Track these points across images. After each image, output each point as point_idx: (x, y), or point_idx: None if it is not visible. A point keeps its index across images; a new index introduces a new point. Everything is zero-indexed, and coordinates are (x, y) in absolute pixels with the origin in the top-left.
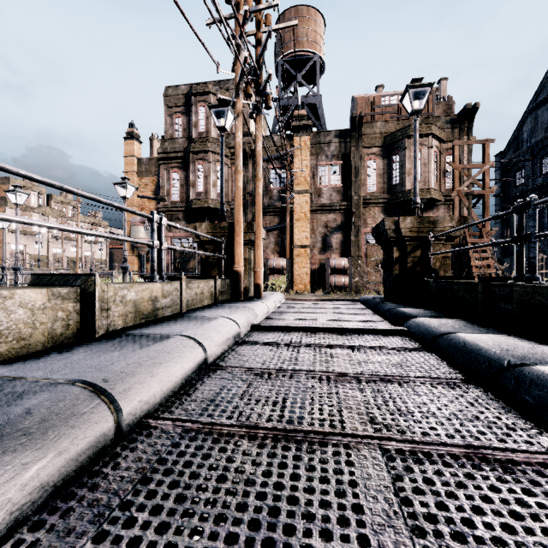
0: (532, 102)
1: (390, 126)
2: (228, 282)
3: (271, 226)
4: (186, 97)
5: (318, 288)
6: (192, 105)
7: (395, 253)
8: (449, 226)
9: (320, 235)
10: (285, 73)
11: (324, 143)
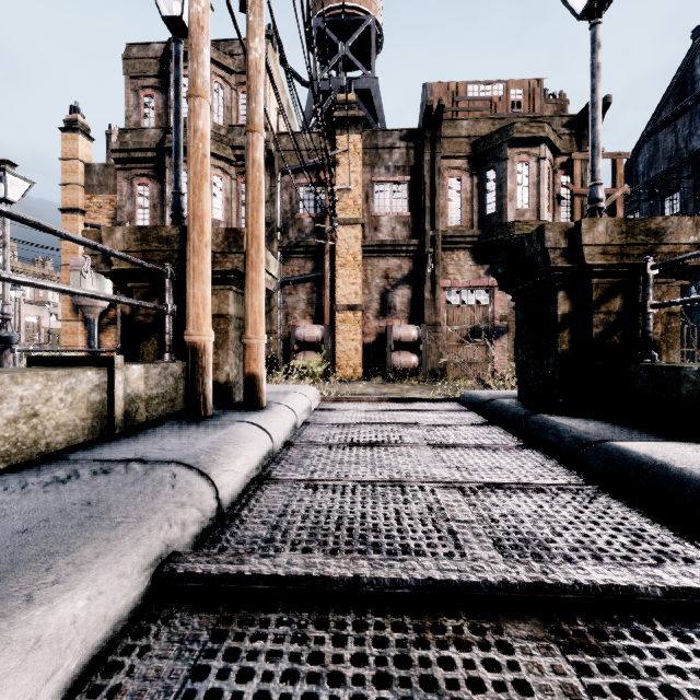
0: (650, 123)
1: (482, 126)
2: (176, 370)
3: (300, 275)
4: (161, 61)
5: (375, 373)
6: (169, 73)
7: (561, 303)
8: (690, 242)
9: (377, 289)
10: (323, 45)
11: (383, 147)
